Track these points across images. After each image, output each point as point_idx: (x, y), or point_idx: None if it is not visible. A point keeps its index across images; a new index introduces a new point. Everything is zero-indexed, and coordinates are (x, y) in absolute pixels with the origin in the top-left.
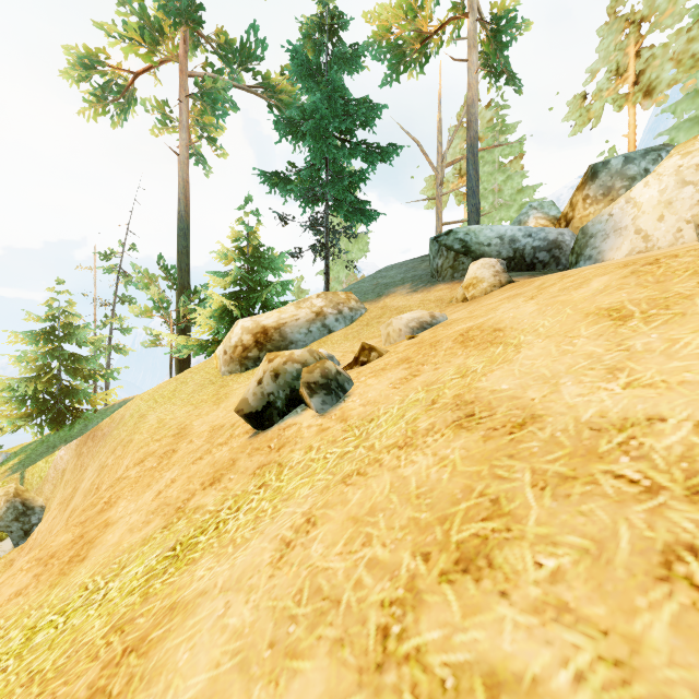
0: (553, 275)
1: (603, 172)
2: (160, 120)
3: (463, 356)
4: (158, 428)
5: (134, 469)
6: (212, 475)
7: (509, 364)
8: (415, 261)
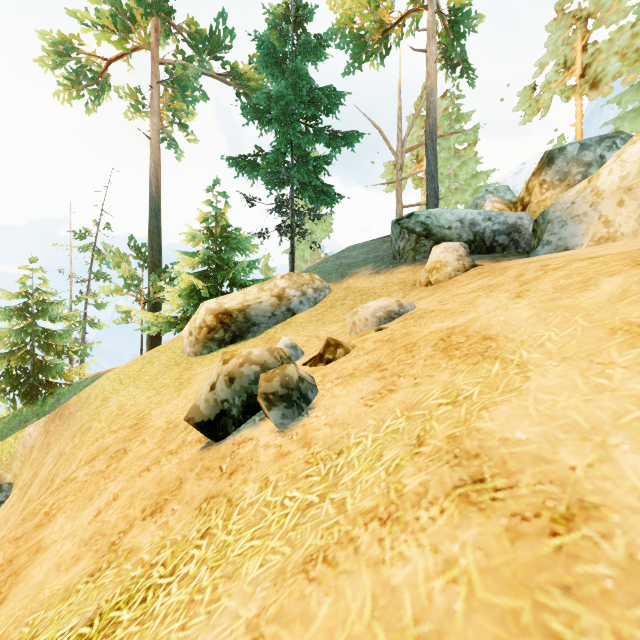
0: (526, 264)
1: (559, 158)
2: (132, 105)
3: (449, 371)
4: (117, 416)
5: (84, 468)
6: (155, 499)
7: (518, 396)
8: (376, 242)
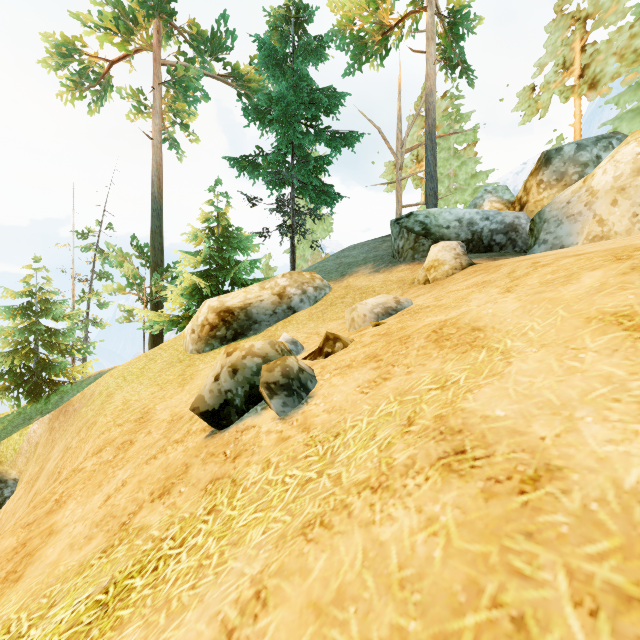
0: (519, 261)
1: (556, 158)
2: (135, 106)
3: (439, 359)
4: (122, 411)
5: (91, 459)
6: (163, 483)
7: (500, 379)
8: (376, 241)
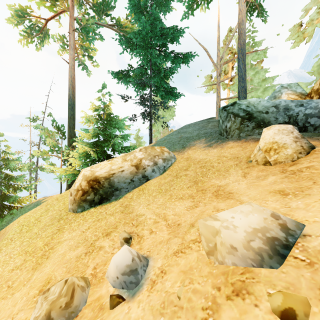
0: None
1: None
2: (61, 46)
3: None
4: None
5: None
6: None
7: None
8: (203, 122)
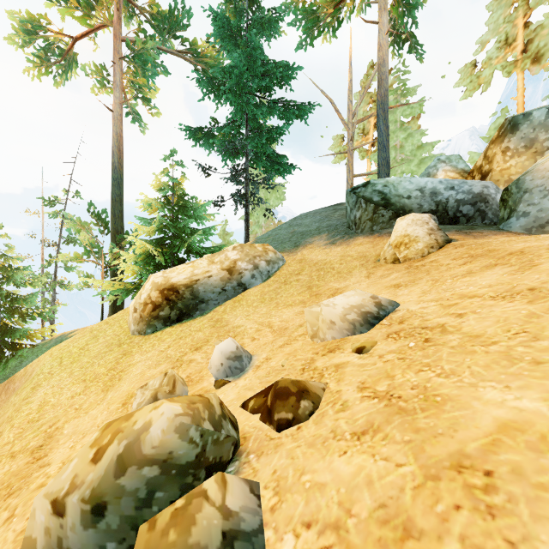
0: None
1: (524, 123)
2: (98, 82)
3: None
4: (30, 424)
5: None
6: None
7: None
8: (328, 210)
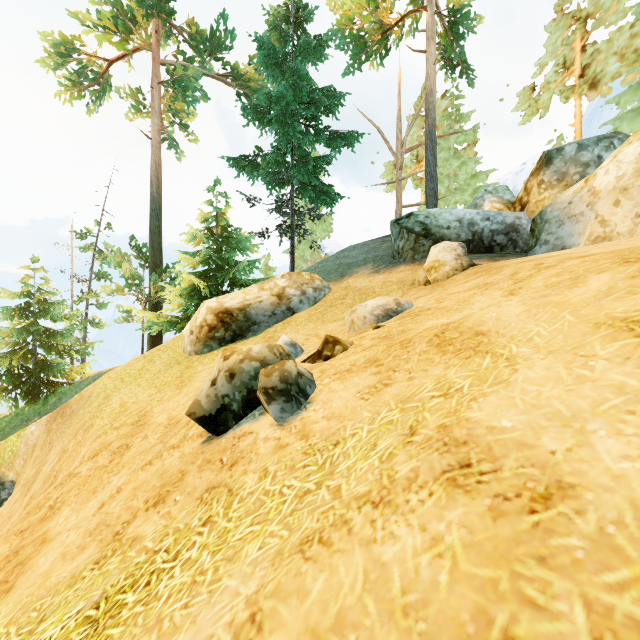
0: (522, 263)
1: (557, 158)
2: (133, 106)
3: (442, 365)
4: (119, 413)
5: (87, 464)
6: (158, 491)
7: (506, 387)
8: (376, 242)
